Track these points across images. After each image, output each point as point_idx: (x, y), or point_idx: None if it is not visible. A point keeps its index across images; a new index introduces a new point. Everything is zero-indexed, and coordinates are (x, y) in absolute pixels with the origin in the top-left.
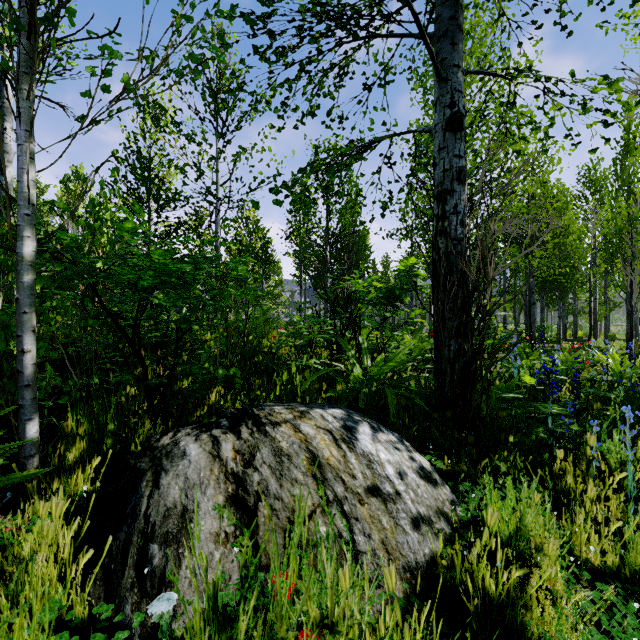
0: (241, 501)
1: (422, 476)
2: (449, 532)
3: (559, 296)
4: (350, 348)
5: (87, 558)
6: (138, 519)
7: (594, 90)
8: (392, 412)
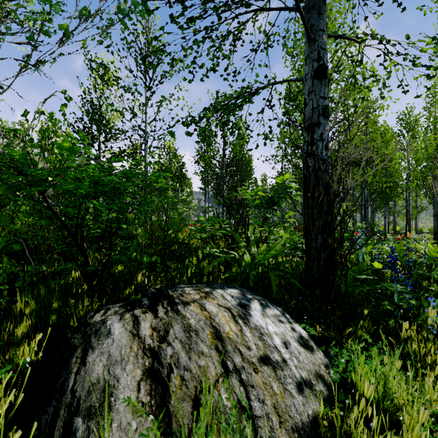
0: (156, 373)
1: (302, 344)
2: (326, 393)
3: (385, 202)
4: (241, 240)
5: (14, 437)
6: (65, 394)
7: (423, 49)
8: (274, 289)
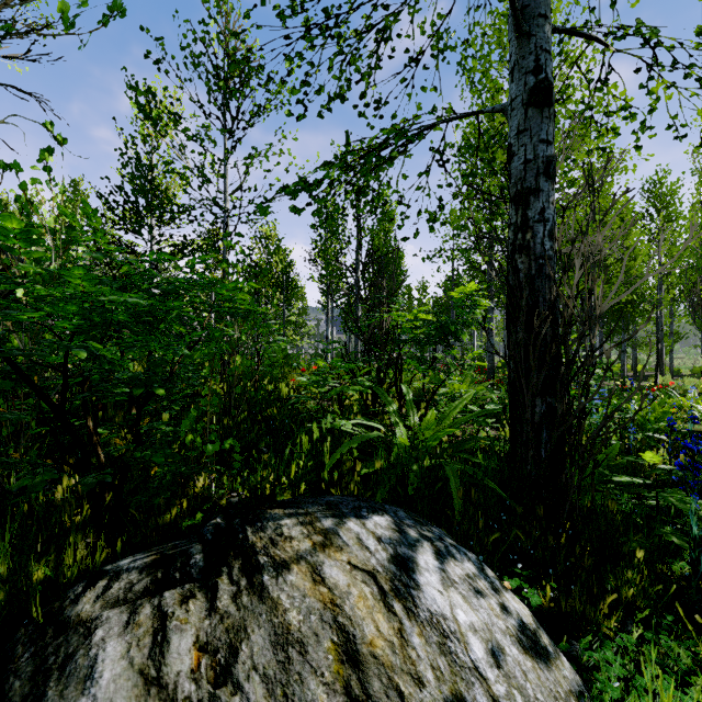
0: None
1: (526, 647)
2: None
3: (623, 327)
4: (391, 401)
5: None
6: None
7: None
8: (456, 504)
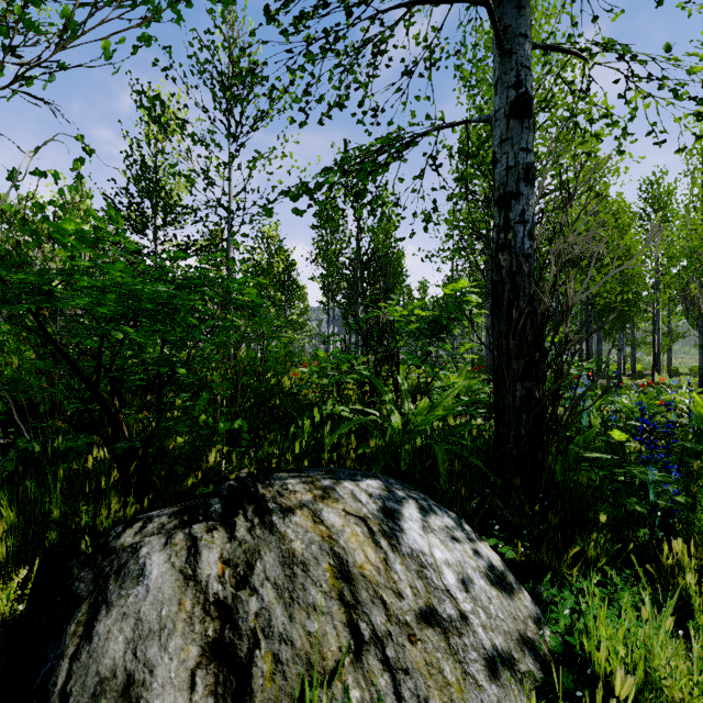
0: (227, 649)
1: (493, 581)
2: (539, 676)
3: (619, 326)
4: (387, 390)
5: None
6: (49, 701)
7: (693, 70)
8: (443, 477)
